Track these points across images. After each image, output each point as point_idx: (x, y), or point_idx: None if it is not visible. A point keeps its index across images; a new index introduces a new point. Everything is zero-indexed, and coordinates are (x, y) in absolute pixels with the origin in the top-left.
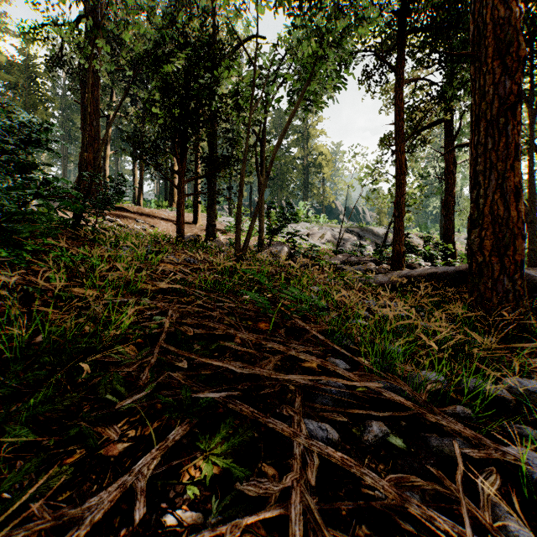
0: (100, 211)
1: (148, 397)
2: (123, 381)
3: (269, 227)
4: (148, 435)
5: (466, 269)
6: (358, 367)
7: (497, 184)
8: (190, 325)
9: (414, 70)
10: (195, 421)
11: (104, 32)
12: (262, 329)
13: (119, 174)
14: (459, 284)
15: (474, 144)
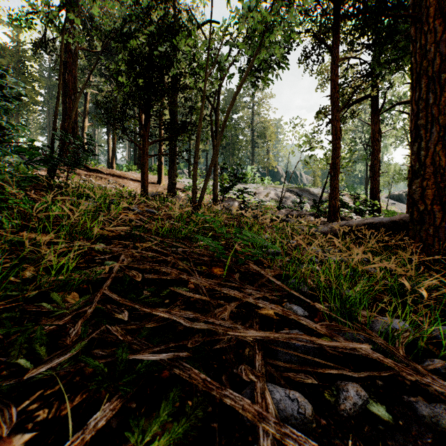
0: (77, 172)
1: (72, 360)
2: (46, 338)
3: (222, 185)
4: (64, 416)
5: (400, 219)
6: (317, 314)
7: (438, 136)
8: (143, 270)
9: (345, 54)
10: (131, 393)
11: (74, 6)
12: (216, 274)
13: (87, 134)
14: (393, 232)
15: (415, 100)
